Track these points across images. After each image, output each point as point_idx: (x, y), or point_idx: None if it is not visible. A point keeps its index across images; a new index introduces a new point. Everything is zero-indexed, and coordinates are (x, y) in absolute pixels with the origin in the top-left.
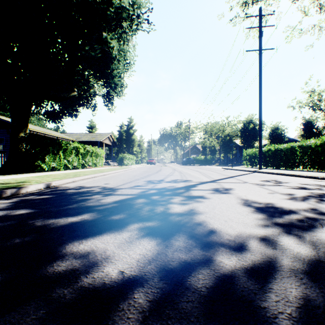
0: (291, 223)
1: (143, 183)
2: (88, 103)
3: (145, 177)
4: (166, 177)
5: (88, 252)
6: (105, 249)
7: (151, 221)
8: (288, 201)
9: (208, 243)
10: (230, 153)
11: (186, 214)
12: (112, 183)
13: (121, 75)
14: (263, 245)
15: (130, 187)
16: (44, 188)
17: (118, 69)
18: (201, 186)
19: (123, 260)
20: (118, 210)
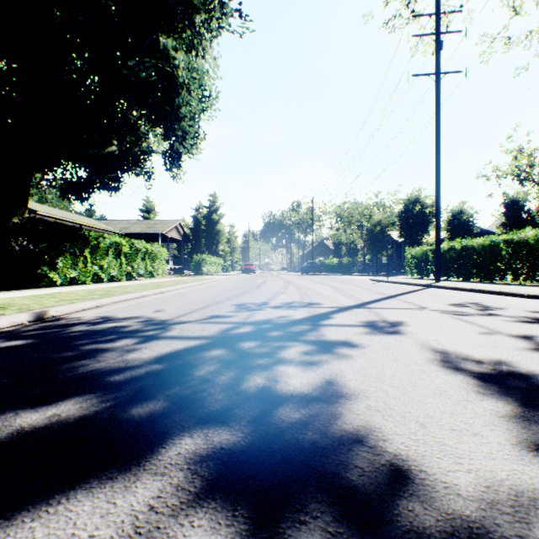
0: None
1: (230, 309)
2: (137, 167)
3: (235, 297)
4: (274, 297)
5: None
6: None
7: (229, 425)
8: (537, 355)
9: None
10: (382, 253)
11: (317, 397)
12: (169, 310)
13: (194, 118)
14: None
15: (202, 319)
16: (31, 321)
17: (190, 107)
18: (340, 316)
19: None
20: (156, 386)
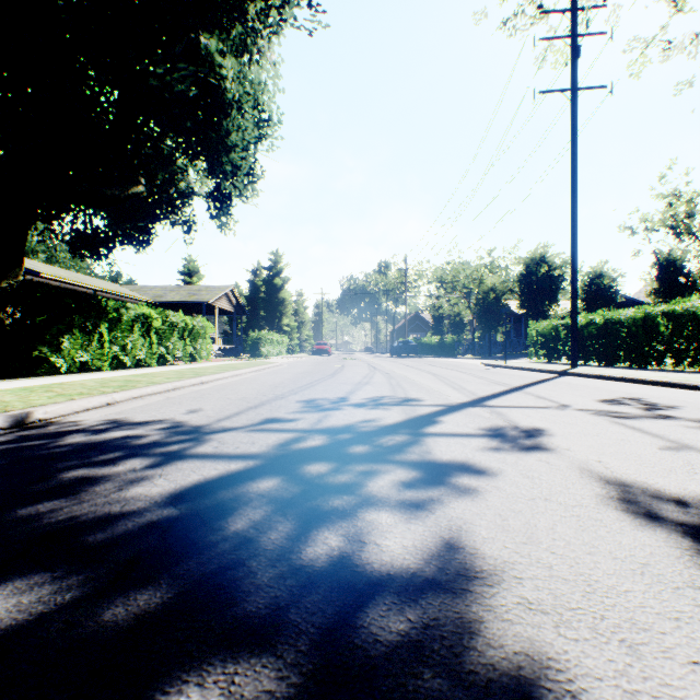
0: None
1: (294, 408)
2: (173, 215)
3: (302, 389)
4: (355, 389)
5: None
6: None
7: (276, 653)
8: None
9: None
10: (497, 329)
11: (433, 580)
12: (209, 410)
13: (248, 148)
14: None
15: (252, 425)
16: (5, 428)
17: (243, 134)
18: (450, 419)
19: None
20: (159, 555)
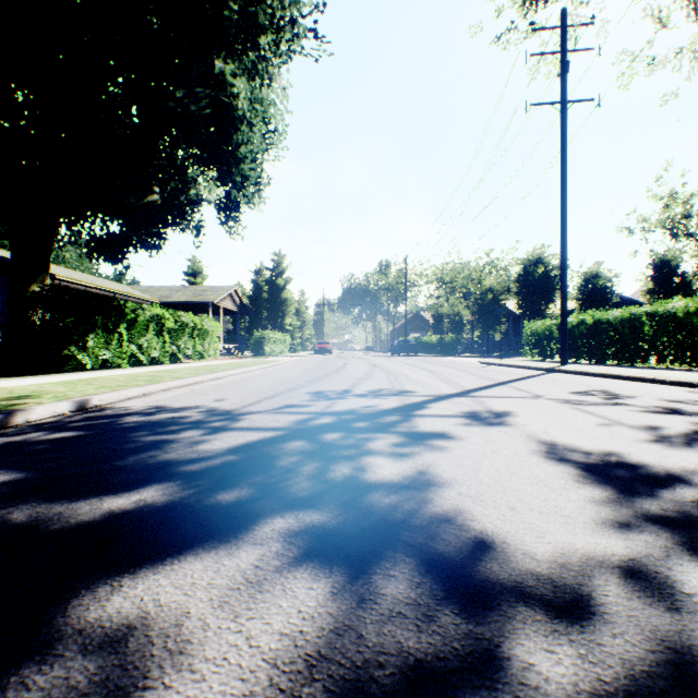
0: (686, 514)
1: (305, 398)
2: (184, 220)
3: (309, 384)
4: (357, 384)
5: (128, 624)
6: (181, 614)
7: (319, 508)
8: (654, 447)
9: (480, 588)
10: (495, 328)
11: (408, 485)
12: (233, 399)
13: (256, 158)
14: (636, 594)
15: (274, 409)
16: (73, 411)
17: (250, 145)
18: (437, 405)
19: (229, 660)
20: (237, 476)
